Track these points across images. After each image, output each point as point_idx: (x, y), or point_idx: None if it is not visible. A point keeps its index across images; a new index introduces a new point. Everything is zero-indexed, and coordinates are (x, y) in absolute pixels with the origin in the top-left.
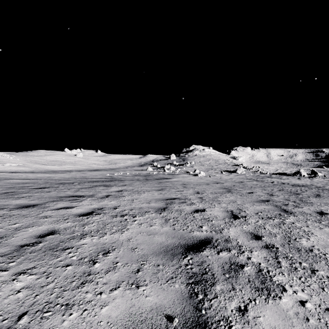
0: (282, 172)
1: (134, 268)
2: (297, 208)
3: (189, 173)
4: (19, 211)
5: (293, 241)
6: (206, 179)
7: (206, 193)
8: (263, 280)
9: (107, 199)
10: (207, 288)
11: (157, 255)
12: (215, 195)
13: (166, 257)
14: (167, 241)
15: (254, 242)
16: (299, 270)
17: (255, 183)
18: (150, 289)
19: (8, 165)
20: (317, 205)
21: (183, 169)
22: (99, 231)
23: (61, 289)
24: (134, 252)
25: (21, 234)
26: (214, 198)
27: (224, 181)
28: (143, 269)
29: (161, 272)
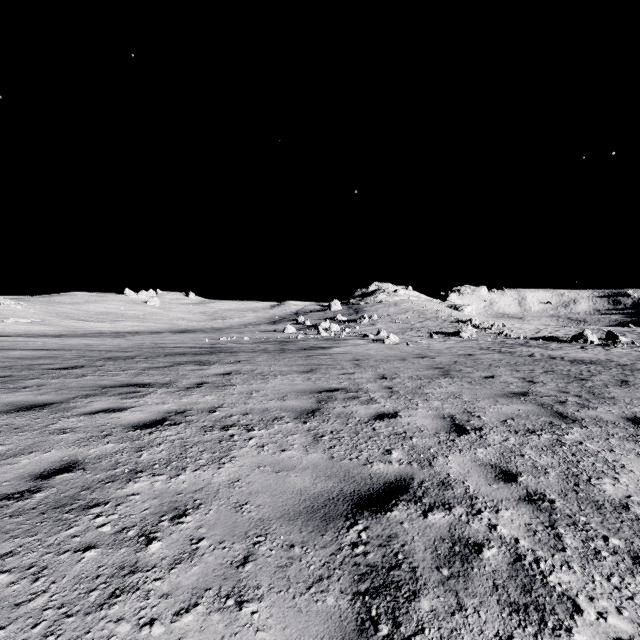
0: (549, 335)
1: (237, 553)
2: (585, 410)
3: (367, 337)
4: (11, 417)
5: (585, 484)
6: (400, 349)
7: (401, 378)
8: (528, 585)
9: (198, 391)
10: (401, 606)
11: (291, 520)
12: (418, 381)
13: (311, 525)
14: (316, 487)
15: (502, 488)
16: (606, 557)
17: (498, 358)
18: (268, 609)
19: (13, 321)
20: (626, 404)
21: (356, 329)
22: (171, 462)
23: (62, 611)
24: (242, 512)
25: (1, 471)
26: (415, 388)
27: (436, 353)
28: (257, 555)
29: (296, 564)
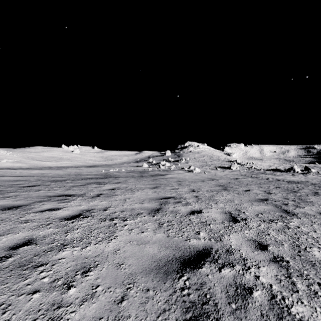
0: (276, 168)
1: (117, 294)
2: (298, 208)
3: (184, 169)
4: None
5: (304, 251)
6: (201, 175)
7: (202, 191)
8: (280, 314)
9: (98, 198)
10: None
11: (147, 273)
12: (211, 193)
13: (158, 277)
14: (160, 253)
15: (260, 254)
16: None
17: (251, 180)
18: None
19: (5, 161)
20: (319, 205)
21: (178, 165)
22: (83, 239)
23: None
24: (120, 269)
25: None
26: (210, 196)
27: (219, 177)
28: (129, 296)
29: (150, 302)
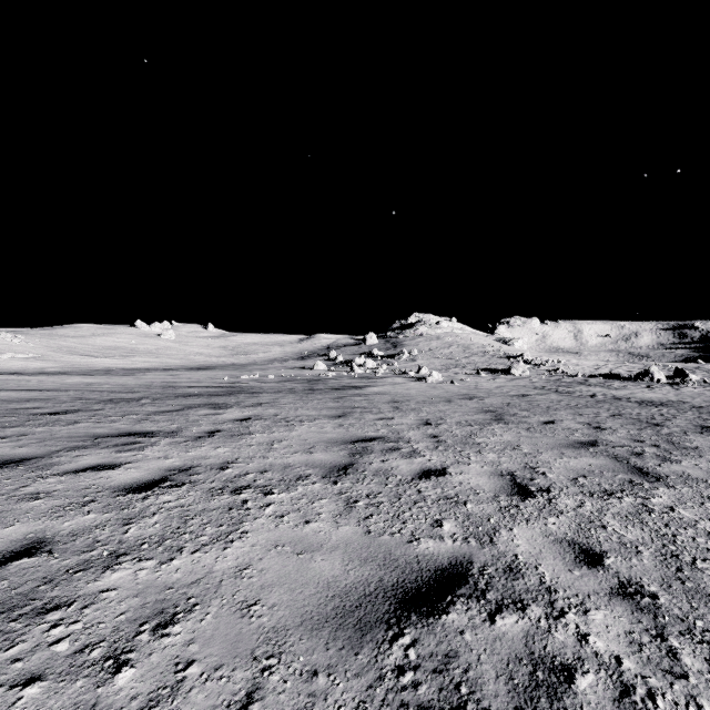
0: (611, 372)
1: (237, 686)
2: (668, 464)
3: (407, 375)
4: None
5: (691, 569)
6: (444, 388)
7: (448, 424)
8: None
9: (209, 441)
10: None
11: (314, 629)
12: (468, 428)
13: (341, 637)
14: (348, 576)
15: (587, 576)
16: None
17: (556, 399)
18: None
19: (9, 357)
20: None
21: (394, 366)
22: (165, 540)
23: None
24: (249, 617)
25: None
26: (465, 436)
27: (485, 393)
28: (266, 690)
29: (319, 706)
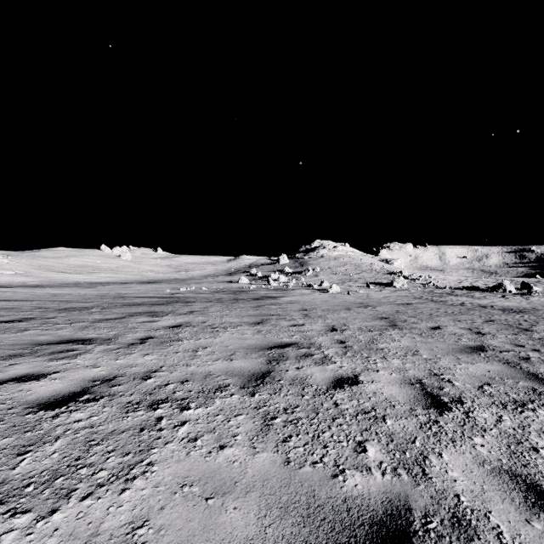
0: (472, 285)
1: None
2: None
3: (312, 287)
4: None
5: None
6: (343, 298)
7: (351, 330)
8: None
9: (139, 348)
10: None
11: None
12: (369, 334)
13: None
14: (265, 538)
15: None
16: None
17: (434, 307)
18: None
19: None
20: None
21: (302, 280)
22: (56, 478)
23: None
24: None
25: None
26: (368, 342)
27: (376, 302)
28: None
29: None
